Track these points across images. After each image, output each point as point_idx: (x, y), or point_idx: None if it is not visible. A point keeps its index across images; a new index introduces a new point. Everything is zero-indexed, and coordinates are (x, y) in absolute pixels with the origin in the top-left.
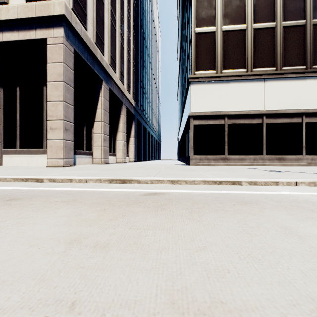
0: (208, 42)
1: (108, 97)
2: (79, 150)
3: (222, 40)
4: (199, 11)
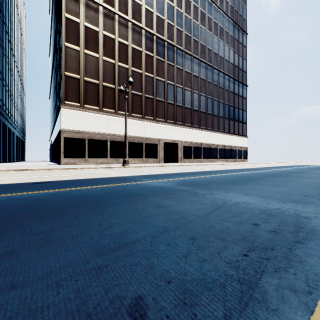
0: (74, 84)
1: None
2: None
3: (84, 86)
4: (68, 62)
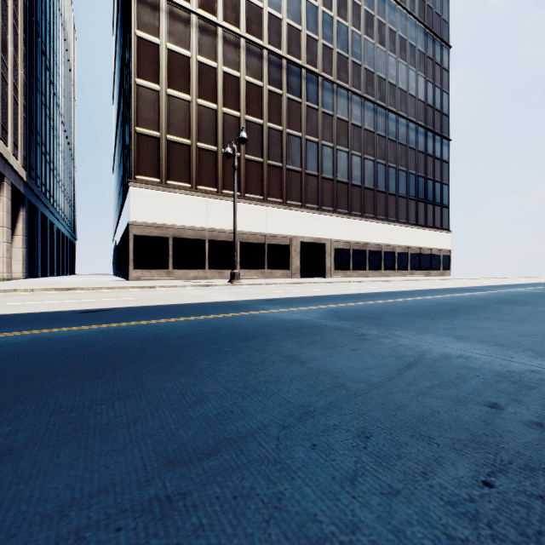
0: (151, 147)
1: None
2: None
3: (167, 149)
4: (141, 110)
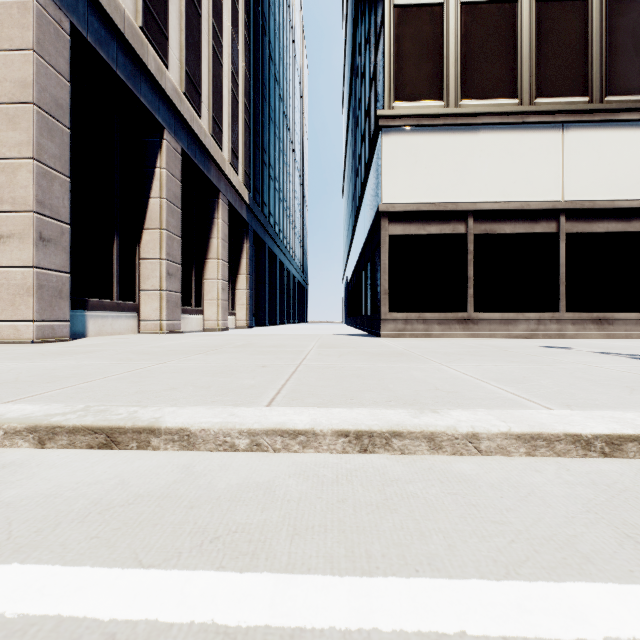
0: (425, 30)
1: (180, 171)
2: (96, 299)
3: (459, 25)
4: None
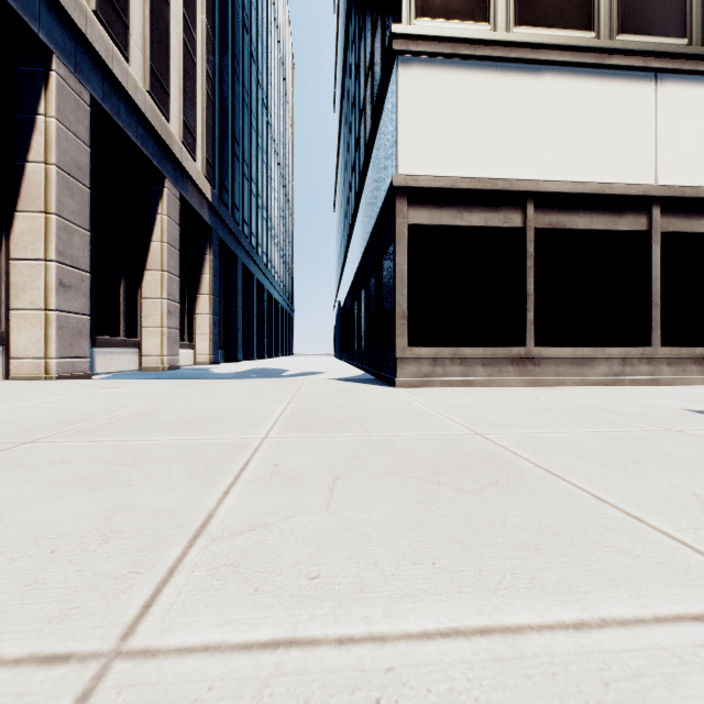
0: None
1: (88, 130)
2: None
3: None
4: None
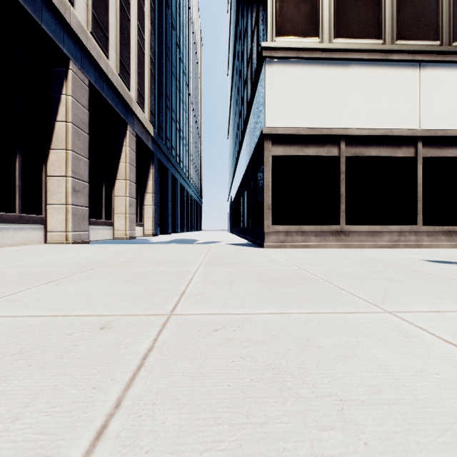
0: None
1: (88, 101)
2: None
3: None
4: None
